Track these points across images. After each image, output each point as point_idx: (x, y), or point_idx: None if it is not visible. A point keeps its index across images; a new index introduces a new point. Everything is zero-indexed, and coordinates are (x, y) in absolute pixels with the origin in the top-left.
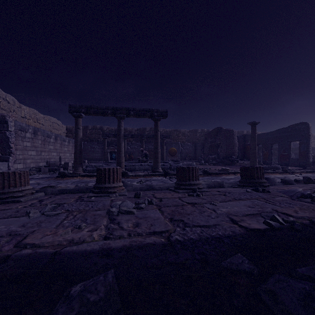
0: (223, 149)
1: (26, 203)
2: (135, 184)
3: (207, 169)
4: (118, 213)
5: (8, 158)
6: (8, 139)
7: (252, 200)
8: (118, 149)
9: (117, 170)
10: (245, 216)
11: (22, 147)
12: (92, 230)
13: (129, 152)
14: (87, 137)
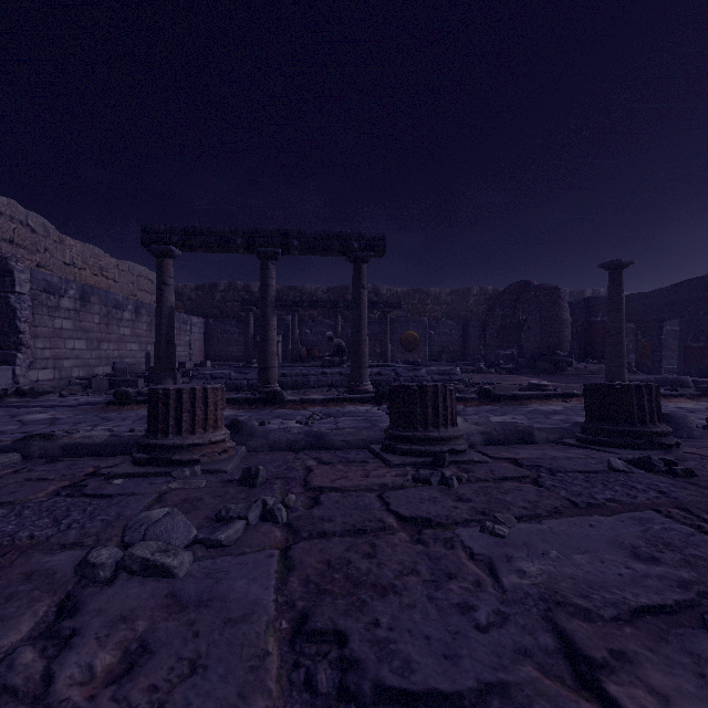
0: (534, 334)
1: None
2: (291, 426)
3: (492, 383)
4: (122, 571)
5: (13, 356)
6: (13, 311)
7: (639, 515)
8: (261, 335)
9: (206, 393)
10: (632, 626)
11: (51, 331)
12: None
13: (308, 342)
14: (215, 308)
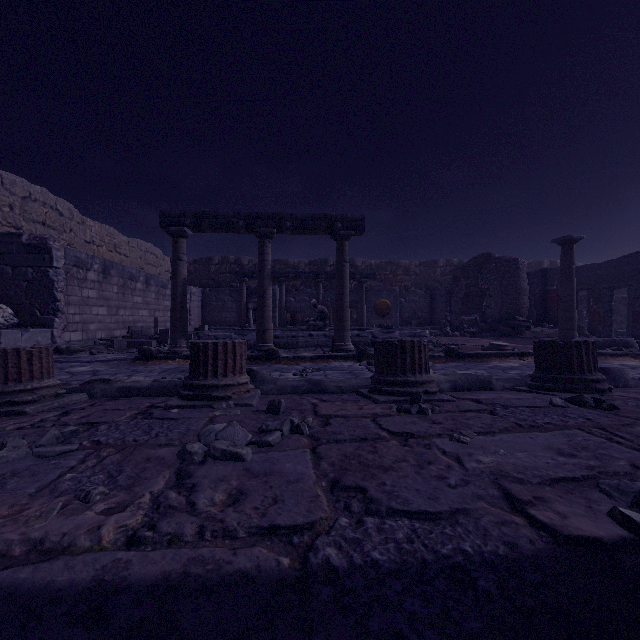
0: (495, 301)
1: (32, 418)
2: (289, 377)
3: (457, 344)
4: (207, 458)
5: (51, 320)
6: (51, 283)
7: (567, 432)
8: (259, 302)
9: (234, 346)
10: (550, 486)
11: (80, 299)
12: (115, 507)
13: (292, 309)
14: (210, 279)
